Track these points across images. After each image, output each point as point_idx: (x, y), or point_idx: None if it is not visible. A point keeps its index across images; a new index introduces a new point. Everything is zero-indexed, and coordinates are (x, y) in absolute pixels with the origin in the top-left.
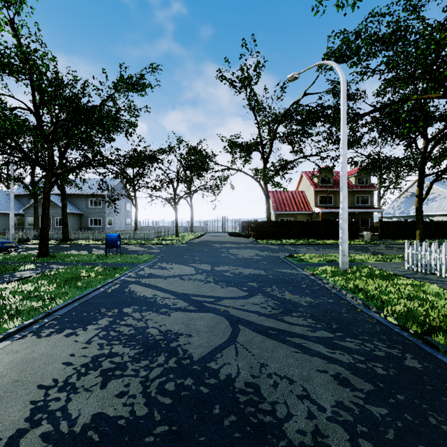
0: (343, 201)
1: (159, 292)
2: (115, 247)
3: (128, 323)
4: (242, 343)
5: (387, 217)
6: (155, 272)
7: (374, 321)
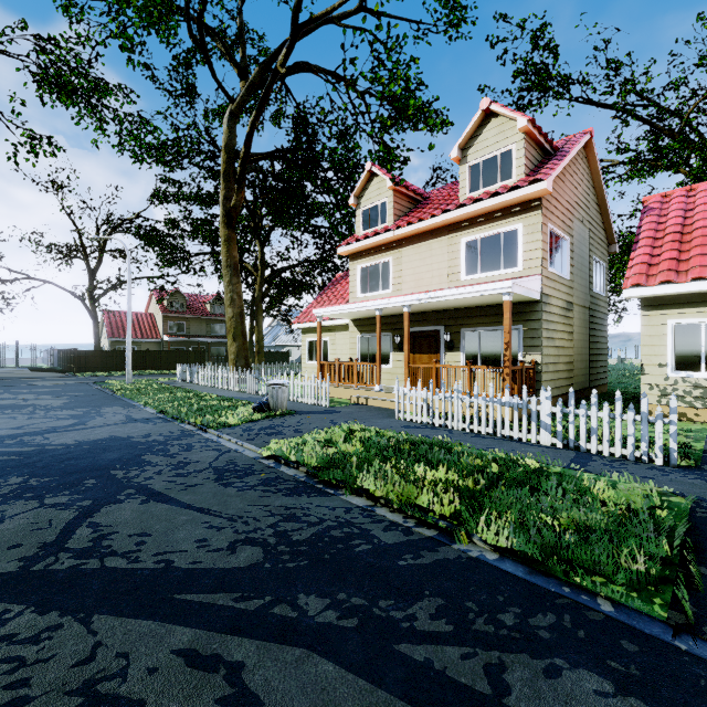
0: (129, 338)
1: None
2: None
3: None
4: (30, 401)
5: None
6: None
7: (109, 395)
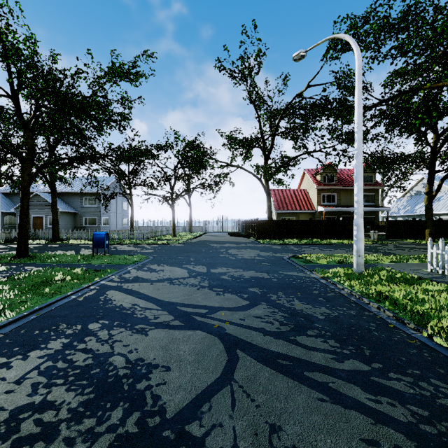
0: (359, 193)
1: (141, 300)
2: (103, 247)
3: (87, 346)
4: (242, 382)
5: (392, 216)
6: (142, 275)
7: (418, 343)
